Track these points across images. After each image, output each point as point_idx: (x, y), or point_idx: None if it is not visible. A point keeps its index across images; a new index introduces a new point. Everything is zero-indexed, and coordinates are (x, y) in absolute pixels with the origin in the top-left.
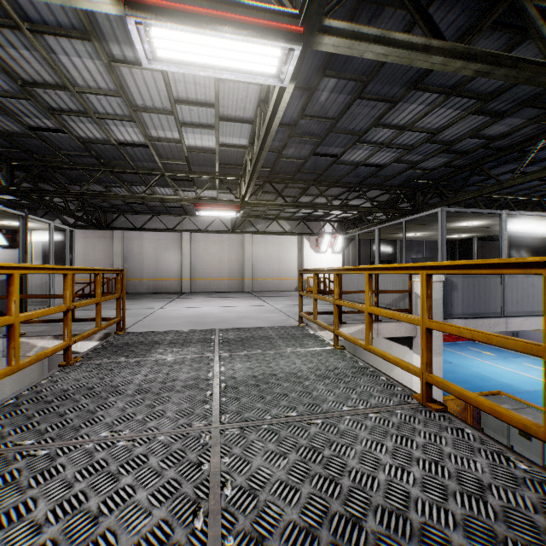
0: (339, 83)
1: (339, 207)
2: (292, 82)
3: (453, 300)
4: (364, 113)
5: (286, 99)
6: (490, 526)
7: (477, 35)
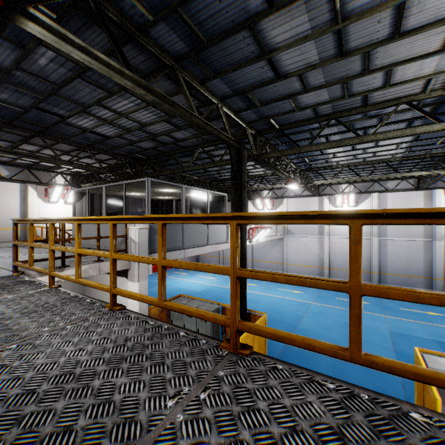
0: (59, 57)
1: (68, 163)
2: None
3: (155, 241)
4: (87, 92)
5: None
6: (122, 355)
7: (154, 78)
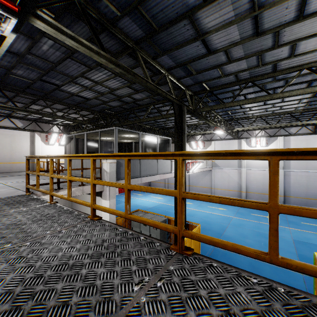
0: (56, 44)
1: (61, 117)
2: (14, 33)
3: (121, 171)
4: (74, 67)
5: (9, 41)
6: (101, 252)
7: (120, 57)
